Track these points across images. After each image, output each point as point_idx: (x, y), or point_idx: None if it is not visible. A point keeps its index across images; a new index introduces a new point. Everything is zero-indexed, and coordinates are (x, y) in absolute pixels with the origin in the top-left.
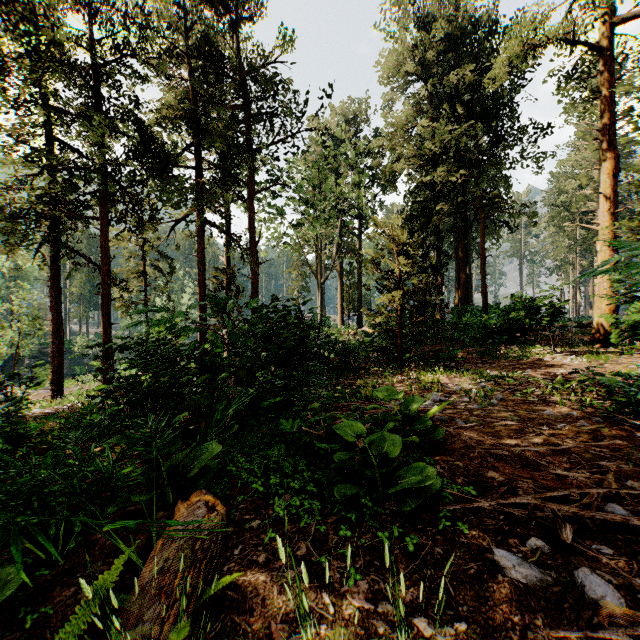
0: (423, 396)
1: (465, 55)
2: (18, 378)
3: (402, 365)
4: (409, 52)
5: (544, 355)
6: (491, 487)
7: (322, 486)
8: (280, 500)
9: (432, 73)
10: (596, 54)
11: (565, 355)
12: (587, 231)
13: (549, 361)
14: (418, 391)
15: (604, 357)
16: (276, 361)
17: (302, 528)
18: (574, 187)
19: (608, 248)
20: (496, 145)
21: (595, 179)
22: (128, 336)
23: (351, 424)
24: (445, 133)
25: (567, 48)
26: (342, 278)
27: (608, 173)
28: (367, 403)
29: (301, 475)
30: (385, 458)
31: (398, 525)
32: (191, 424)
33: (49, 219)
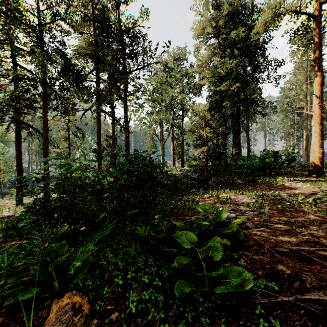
0: (222, 207)
1: (238, 23)
2: (3, 194)
3: (207, 188)
4: (209, 22)
5: (285, 182)
6: (283, 279)
7: (164, 279)
8: (134, 294)
9: (221, 33)
10: (310, 20)
11: (296, 182)
12: (300, 117)
13: (289, 186)
14: (218, 203)
15: (319, 183)
16: (136, 187)
17: (149, 320)
18: (293, 94)
19: (318, 124)
20: (255, 71)
21: (304, 90)
22: (38, 172)
23: (185, 234)
24: (228, 64)
25: (294, 17)
26: (173, 141)
27: (318, 83)
28: (190, 211)
29: (150, 267)
30: (208, 257)
31: (224, 320)
32: (82, 227)
33: (14, 108)
